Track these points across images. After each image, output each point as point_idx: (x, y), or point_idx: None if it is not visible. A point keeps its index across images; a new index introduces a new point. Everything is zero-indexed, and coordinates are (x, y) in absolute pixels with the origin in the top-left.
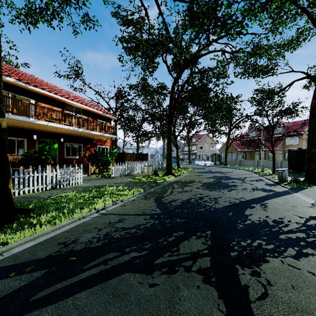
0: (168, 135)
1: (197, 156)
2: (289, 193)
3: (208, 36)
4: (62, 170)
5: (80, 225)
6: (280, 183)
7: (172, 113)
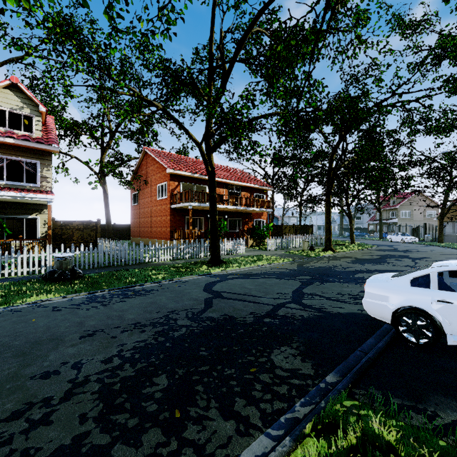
0: (326, 208)
1: (395, 228)
2: None
3: (350, 126)
4: (229, 242)
5: (252, 269)
6: None
7: (330, 185)
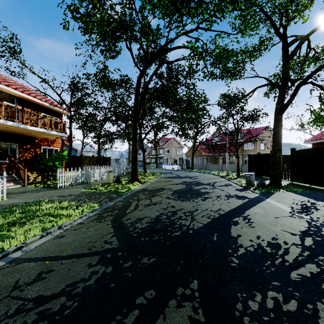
0: (133, 135)
1: (164, 160)
2: (262, 199)
3: (180, 16)
4: None
5: None
6: (249, 188)
7: (138, 110)
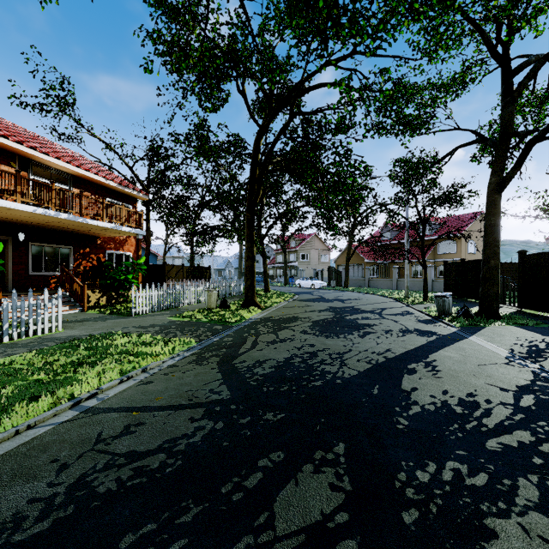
0: (247, 231)
1: (299, 272)
2: (462, 337)
3: (324, 41)
4: (19, 300)
5: (11, 456)
6: (442, 318)
7: (256, 191)
